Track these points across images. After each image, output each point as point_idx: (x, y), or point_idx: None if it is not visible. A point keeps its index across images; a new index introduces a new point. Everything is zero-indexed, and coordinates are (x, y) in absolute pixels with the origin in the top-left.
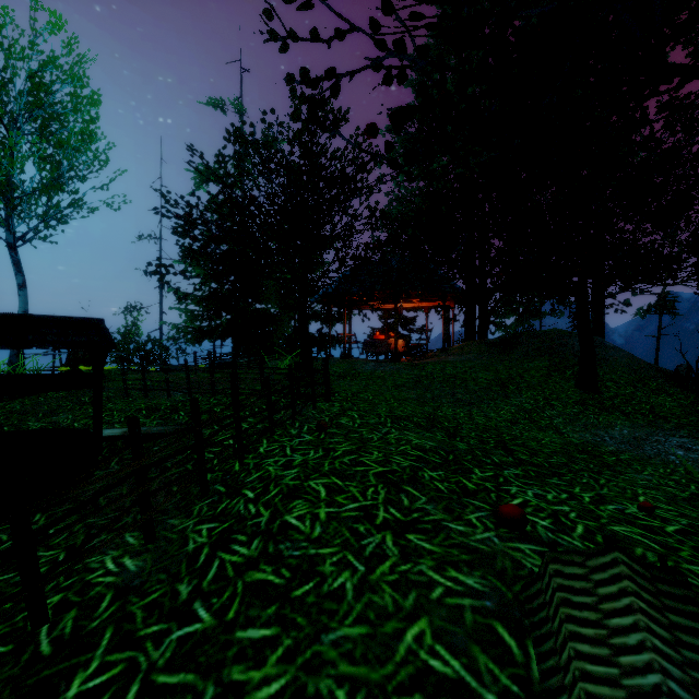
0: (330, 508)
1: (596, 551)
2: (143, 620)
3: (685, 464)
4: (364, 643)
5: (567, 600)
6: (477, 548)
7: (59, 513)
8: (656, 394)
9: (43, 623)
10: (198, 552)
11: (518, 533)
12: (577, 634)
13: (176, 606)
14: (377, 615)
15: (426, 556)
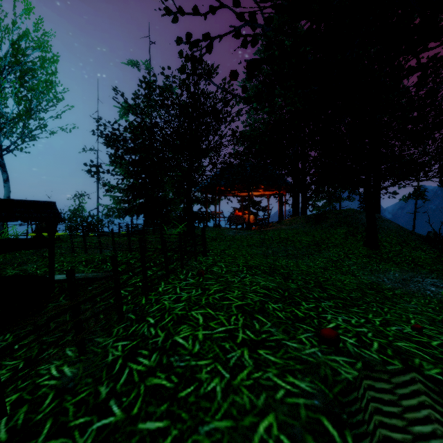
0: (205, 331)
1: (398, 371)
2: (74, 414)
3: (437, 297)
4: (229, 434)
5: (379, 409)
6: (307, 360)
7: (22, 333)
8: (415, 250)
9: (2, 416)
10: (114, 362)
11: (334, 348)
12: (388, 437)
13: (97, 403)
14: (238, 412)
15: (272, 366)
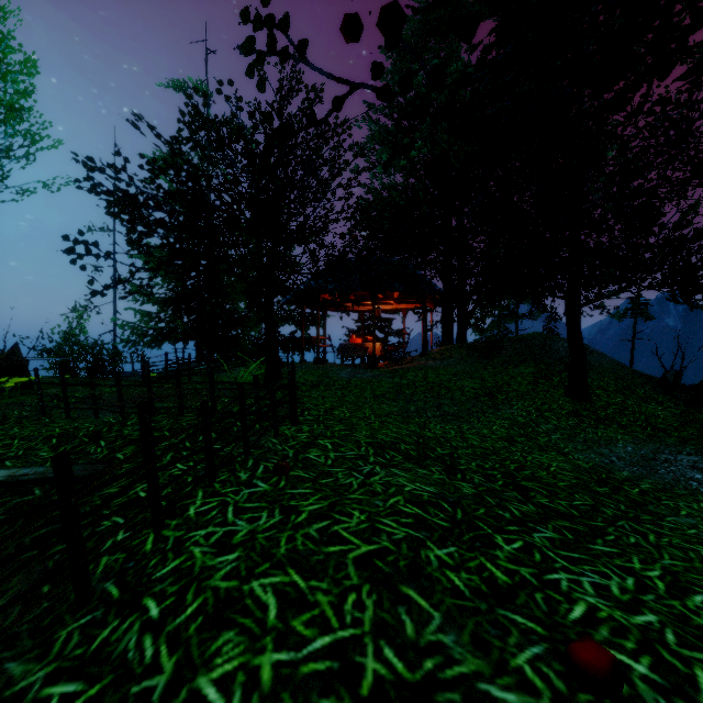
0: (281, 651)
1: None
2: None
3: None
4: None
5: None
6: None
7: None
8: (647, 403)
9: None
10: None
11: None
12: None
13: None
14: None
15: None
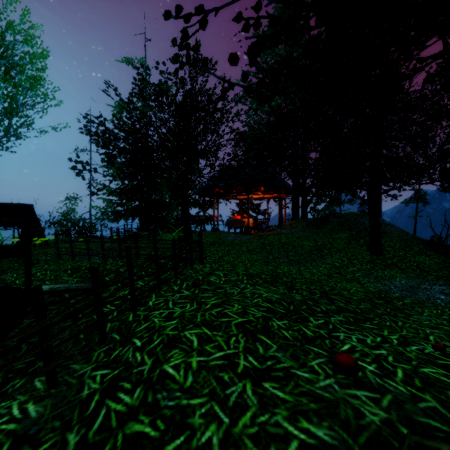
0: (200, 357)
1: None
2: None
3: (448, 306)
4: None
5: None
6: (322, 396)
7: None
8: (419, 255)
9: None
10: (90, 398)
11: (352, 379)
12: None
13: None
14: None
15: (280, 405)
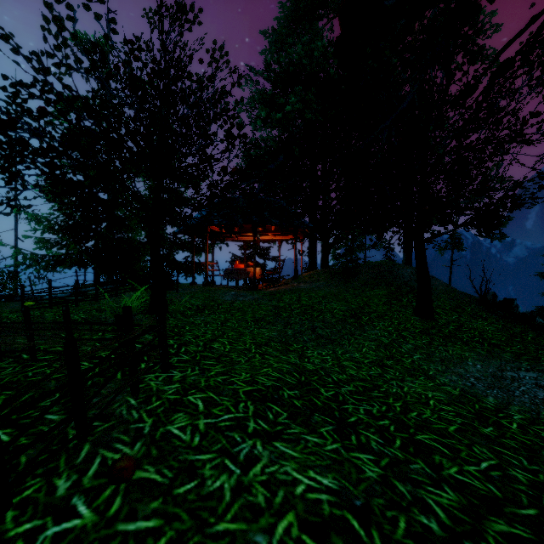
0: None
1: None
2: None
3: None
4: None
5: None
6: None
7: None
8: (475, 319)
9: None
10: None
11: None
12: None
13: None
14: None
15: None
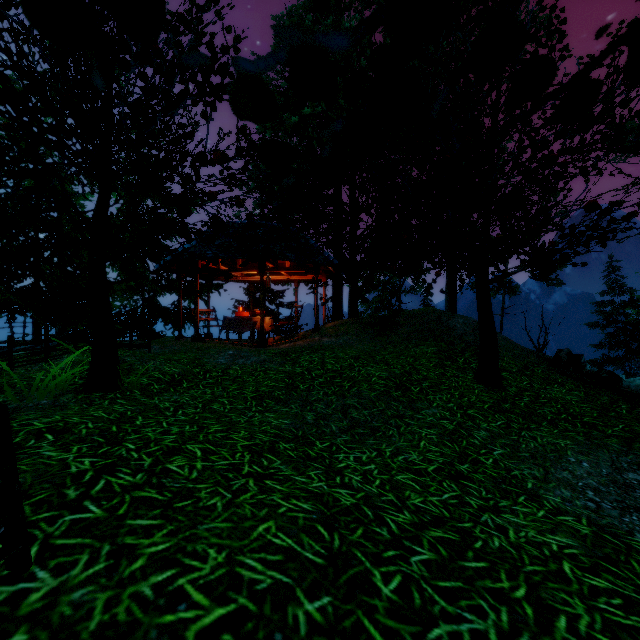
0: None
1: None
2: None
3: None
4: None
5: None
6: None
7: None
8: (550, 385)
9: None
10: None
11: None
12: None
13: None
14: None
15: None
